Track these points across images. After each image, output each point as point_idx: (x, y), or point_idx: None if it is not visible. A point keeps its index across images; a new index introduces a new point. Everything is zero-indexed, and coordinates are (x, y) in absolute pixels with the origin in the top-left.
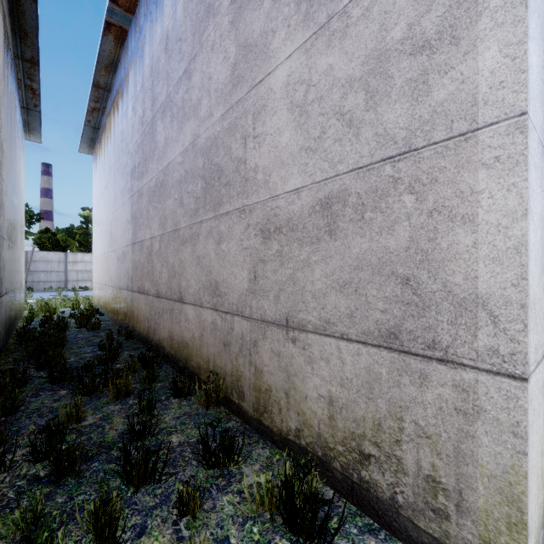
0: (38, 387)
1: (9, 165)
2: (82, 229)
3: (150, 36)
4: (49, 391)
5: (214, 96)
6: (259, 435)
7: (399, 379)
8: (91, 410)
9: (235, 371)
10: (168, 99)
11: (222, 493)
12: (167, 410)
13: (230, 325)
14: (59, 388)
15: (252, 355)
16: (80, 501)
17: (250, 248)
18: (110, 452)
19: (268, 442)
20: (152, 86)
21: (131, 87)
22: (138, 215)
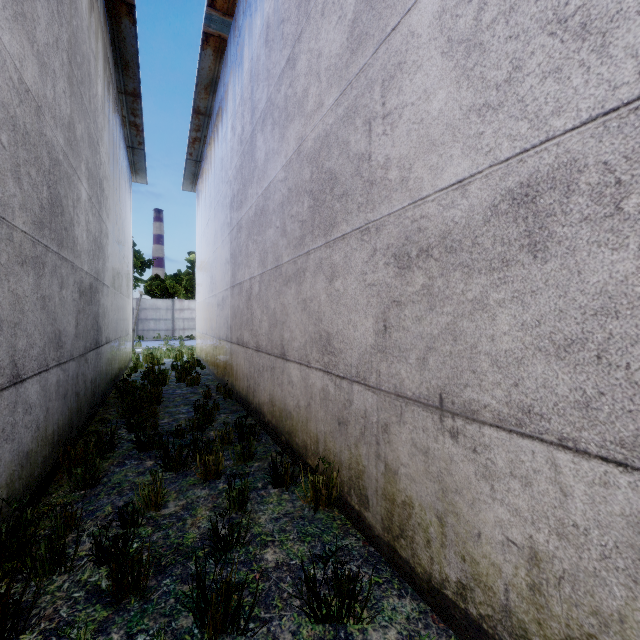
0: (126, 453)
1: (111, 206)
2: (189, 274)
3: (249, 34)
4: (135, 460)
5: (325, 77)
6: (392, 570)
7: None
8: (174, 493)
9: (355, 462)
10: (269, 103)
11: None
12: (263, 506)
13: (347, 395)
14: (146, 456)
15: (380, 445)
16: None
17: (377, 284)
18: (186, 564)
19: (406, 586)
20: (251, 93)
21: (230, 103)
22: (237, 252)
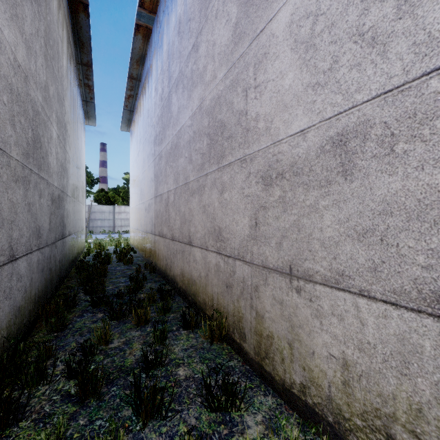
0: (84, 309)
1: (72, 141)
2: (125, 188)
3: (167, 26)
4: (90, 313)
5: (217, 59)
6: (260, 379)
7: None
8: (117, 334)
9: (237, 312)
10: (180, 74)
11: None
12: (176, 341)
13: (232, 268)
14: (97, 311)
15: (252, 299)
16: (97, 427)
17: (251, 196)
18: (127, 378)
19: (269, 389)
20: (168, 67)
21: (154, 72)
22: (159, 174)
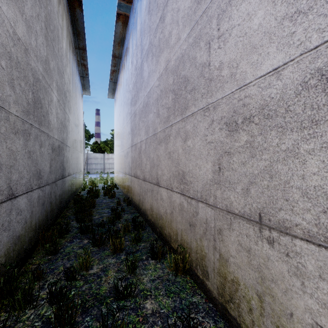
0: (74, 235)
1: (71, 105)
2: (112, 141)
3: (140, 10)
4: (79, 239)
5: (181, 22)
6: (224, 321)
7: None
8: (97, 260)
9: (200, 250)
10: (150, 45)
11: None
12: (145, 271)
13: (195, 209)
14: (84, 237)
15: (216, 241)
16: None
17: (214, 142)
18: (100, 307)
19: None
20: (141, 42)
21: (130, 49)
22: (134, 128)
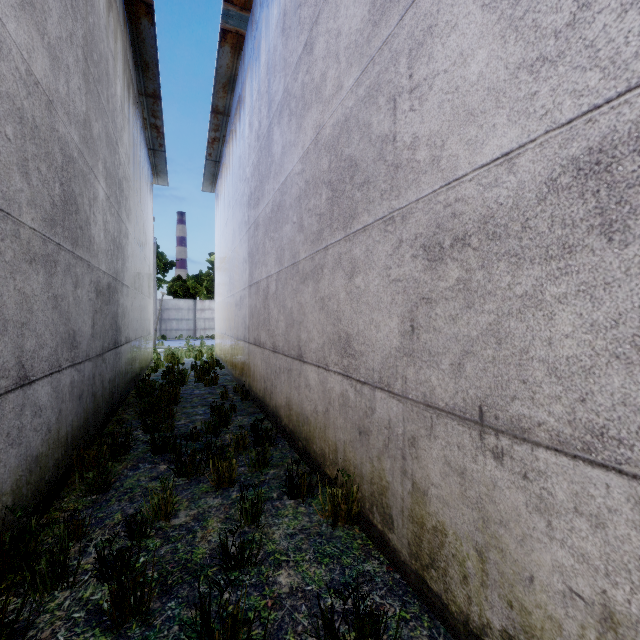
0: (140, 456)
1: (132, 206)
2: (210, 275)
3: (266, 25)
4: (149, 463)
5: (344, 57)
6: (421, 603)
7: None
8: (186, 501)
9: (377, 477)
10: (285, 94)
11: None
12: (277, 519)
13: (369, 402)
14: (160, 460)
15: (406, 460)
16: None
17: (403, 280)
18: (194, 584)
19: (438, 624)
20: (268, 86)
21: (247, 100)
22: (255, 251)
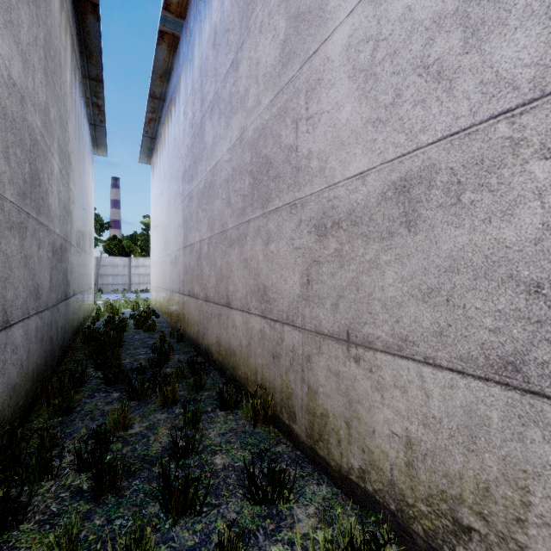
0: (94, 387)
1: (77, 176)
2: (144, 235)
3: (199, 36)
4: (103, 393)
5: (262, 82)
6: (313, 466)
7: (523, 431)
8: (138, 417)
9: (285, 387)
10: (216, 96)
11: (270, 541)
12: (212, 424)
13: (280, 334)
14: (112, 390)
15: (304, 372)
16: (117, 527)
17: (302, 248)
18: (152, 469)
19: (324, 477)
20: (201, 86)
21: (182, 92)
22: (189, 218)
